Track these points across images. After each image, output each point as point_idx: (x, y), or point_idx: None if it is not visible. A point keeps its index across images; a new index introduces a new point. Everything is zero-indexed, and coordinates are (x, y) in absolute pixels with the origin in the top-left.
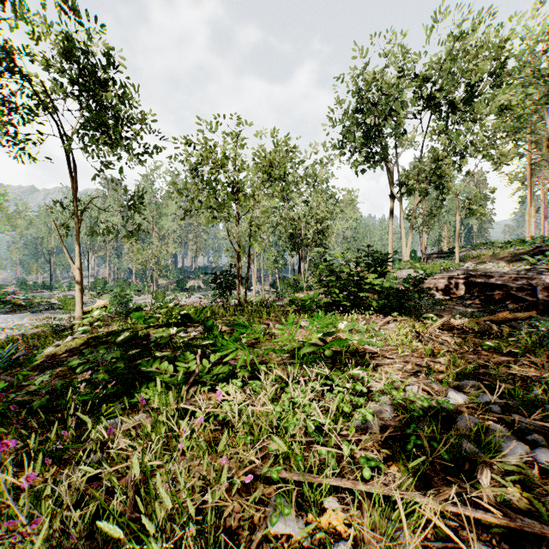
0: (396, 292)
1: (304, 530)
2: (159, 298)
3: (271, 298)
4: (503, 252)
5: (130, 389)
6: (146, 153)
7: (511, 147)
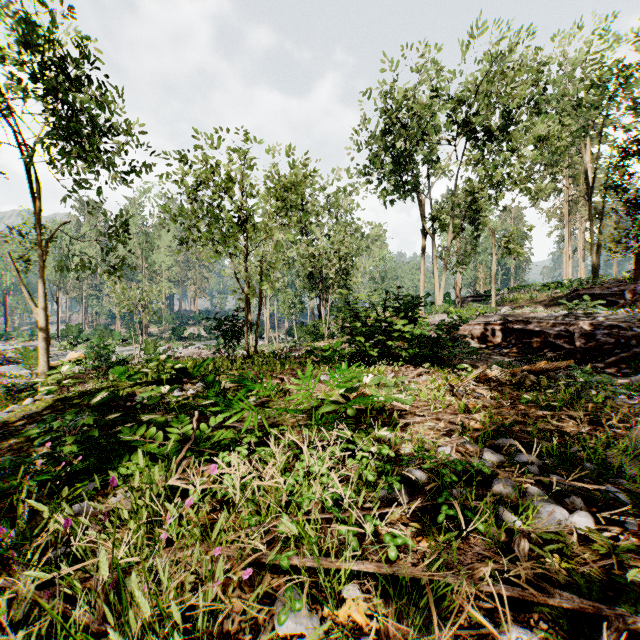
0: (428, 340)
1: (316, 632)
2: (149, 348)
3: (287, 347)
4: (542, 296)
5: (107, 463)
6: (132, 171)
7: (549, 182)
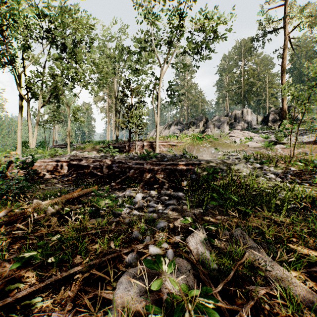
0: None
1: None
2: None
3: None
4: (96, 146)
5: None
6: None
7: (97, 87)
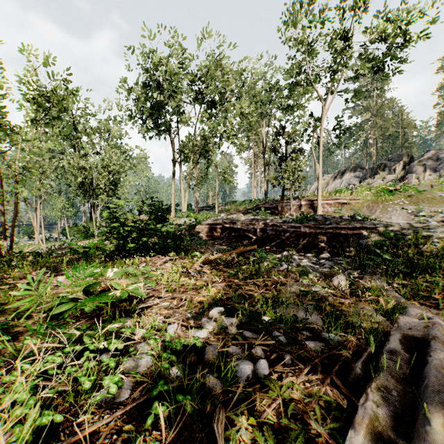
0: (173, 236)
1: None
2: None
3: (55, 246)
4: (242, 207)
5: None
6: None
7: (245, 140)
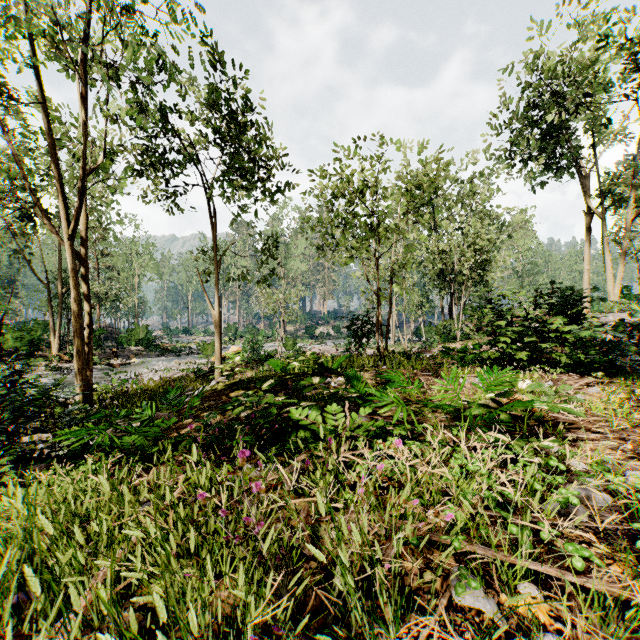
0: (600, 344)
1: (513, 598)
2: (289, 345)
3: (415, 348)
4: None
5: (280, 436)
6: (278, 191)
7: None
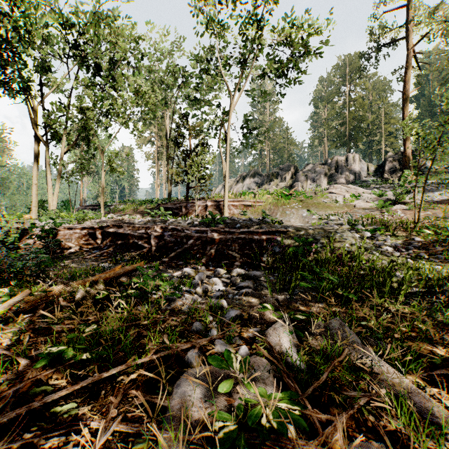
0: None
1: None
2: None
3: None
4: (141, 207)
5: None
6: None
7: (142, 124)
